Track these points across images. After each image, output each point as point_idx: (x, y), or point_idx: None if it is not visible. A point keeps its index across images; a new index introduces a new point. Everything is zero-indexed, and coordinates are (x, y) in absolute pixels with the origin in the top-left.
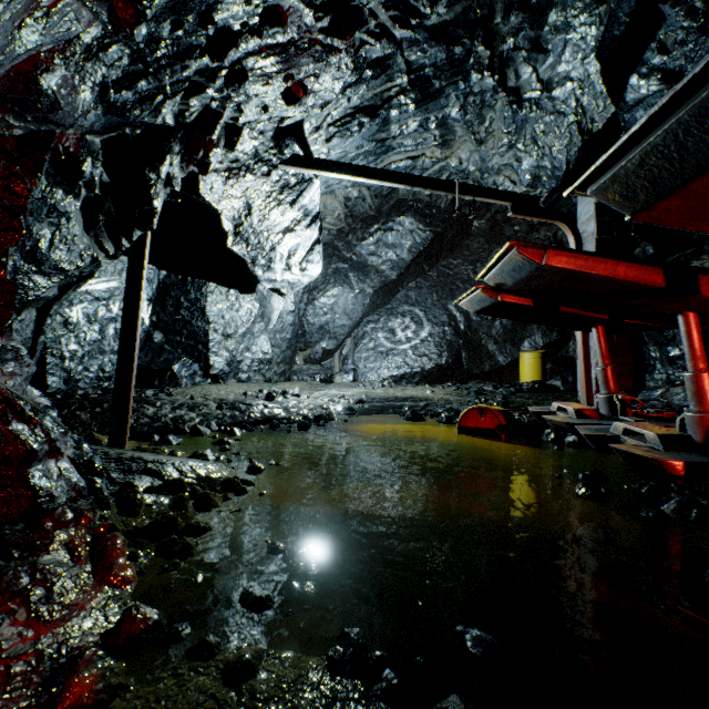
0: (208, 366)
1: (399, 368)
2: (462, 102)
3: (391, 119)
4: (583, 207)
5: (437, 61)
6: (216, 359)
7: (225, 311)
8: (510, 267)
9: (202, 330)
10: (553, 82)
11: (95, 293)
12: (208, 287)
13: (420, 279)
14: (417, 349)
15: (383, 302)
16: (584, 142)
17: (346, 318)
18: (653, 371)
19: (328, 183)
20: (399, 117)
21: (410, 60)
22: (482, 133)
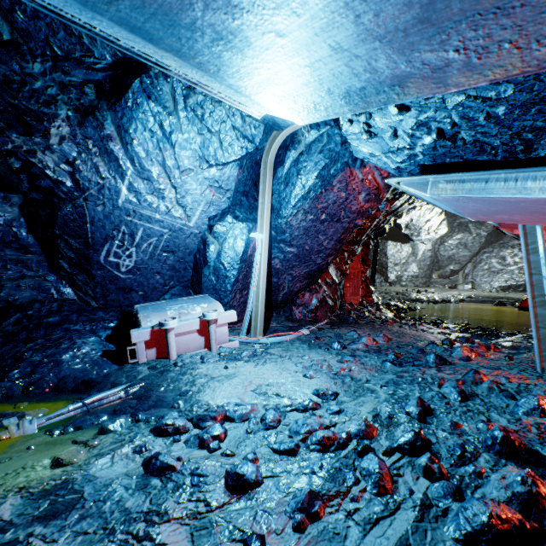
0: (387, 278)
1: (506, 281)
2: None
3: None
4: None
5: None
6: (390, 275)
7: (395, 253)
8: None
9: (384, 262)
10: None
11: None
12: (387, 243)
13: None
14: (521, 269)
15: (496, 240)
16: None
17: (466, 251)
18: None
19: None
20: None
21: None
22: None
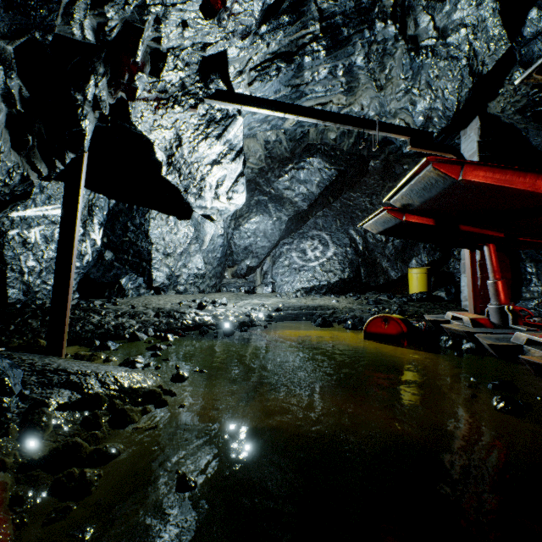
0: (151, 279)
1: (309, 281)
2: (366, 50)
3: (305, 65)
4: (466, 145)
5: (346, 9)
6: (158, 274)
7: (165, 234)
8: (421, 186)
9: (145, 250)
10: (448, 29)
11: (52, 217)
12: (151, 214)
13: (326, 209)
14: (324, 266)
15: (296, 228)
16: (474, 83)
17: (266, 241)
18: (529, 284)
19: (250, 125)
20: (311, 64)
21: (322, 8)
22: (382, 80)
